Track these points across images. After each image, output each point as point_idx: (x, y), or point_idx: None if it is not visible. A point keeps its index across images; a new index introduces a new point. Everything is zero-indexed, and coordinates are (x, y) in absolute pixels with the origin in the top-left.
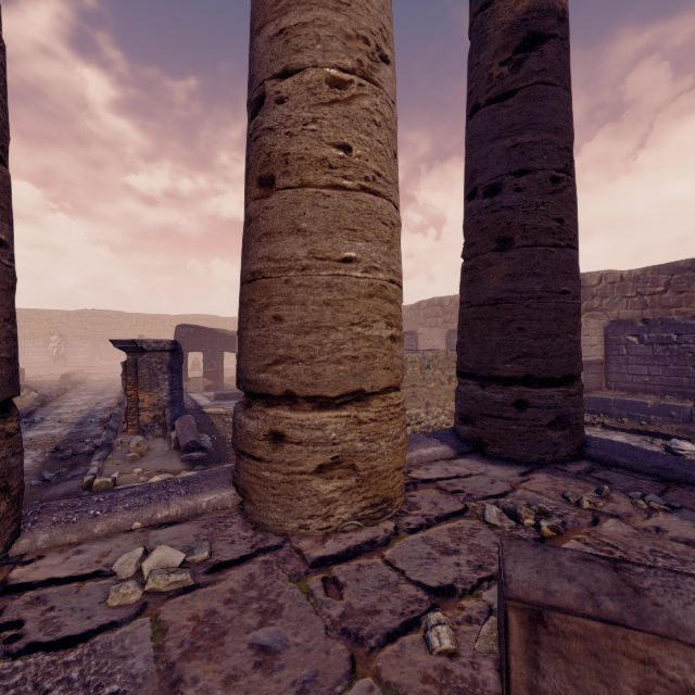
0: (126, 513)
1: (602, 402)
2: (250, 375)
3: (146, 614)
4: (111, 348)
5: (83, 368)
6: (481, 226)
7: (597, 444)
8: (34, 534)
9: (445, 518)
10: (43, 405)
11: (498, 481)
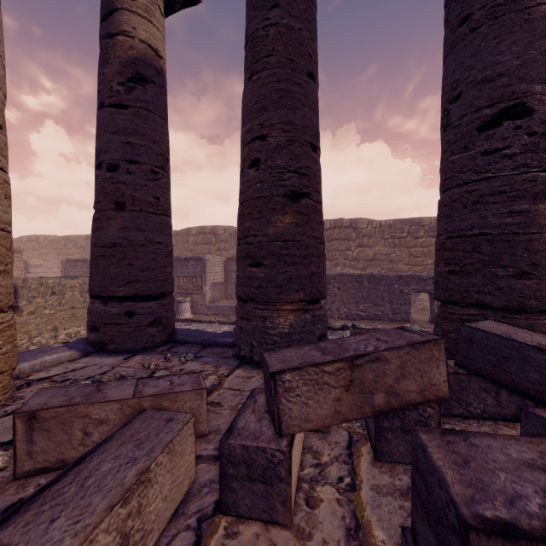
0: None
1: (221, 308)
2: None
3: None
4: None
5: None
6: (105, 190)
7: (181, 332)
8: None
9: None
10: None
11: (105, 366)
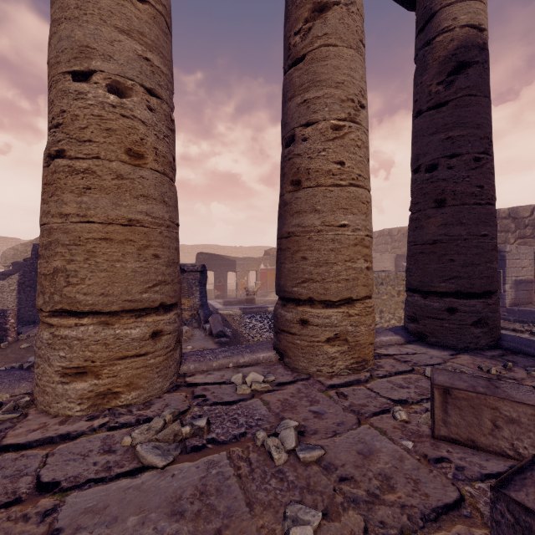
0: (224, 359)
1: (531, 314)
2: (287, 288)
3: (256, 397)
4: None
5: None
6: (423, 191)
7: (510, 339)
8: (187, 365)
9: (400, 373)
10: None
11: (435, 357)
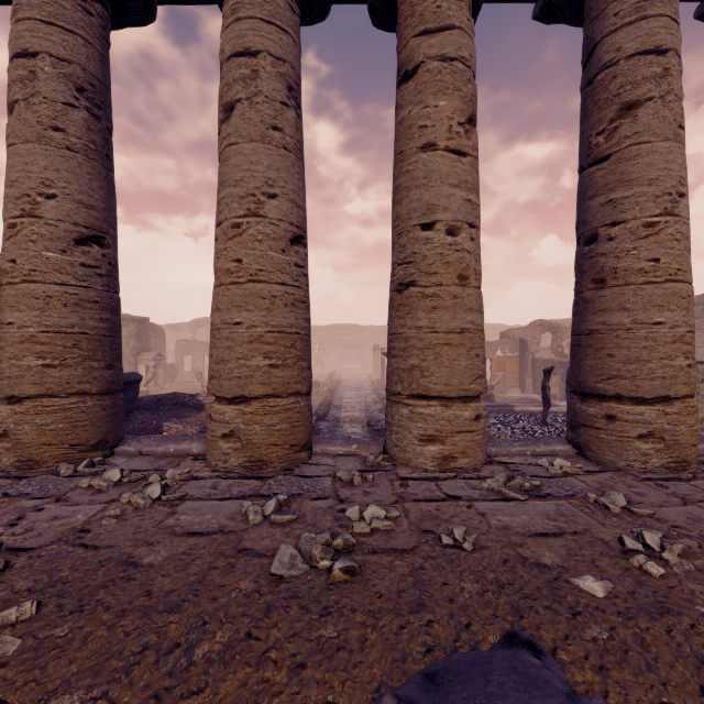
0: (519, 447)
1: None
2: (589, 384)
3: (569, 477)
4: (352, 354)
5: (334, 370)
6: None
7: None
8: (487, 448)
9: None
10: (333, 396)
11: None
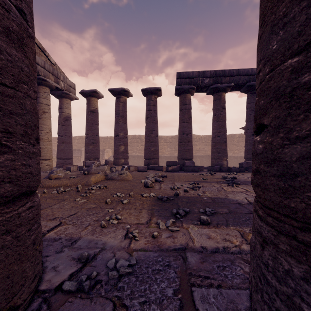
0: None
1: None
2: None
3: None
4: None
5: None
6: (60, 140)
7: None
8: None
9: None
10: None
11: None
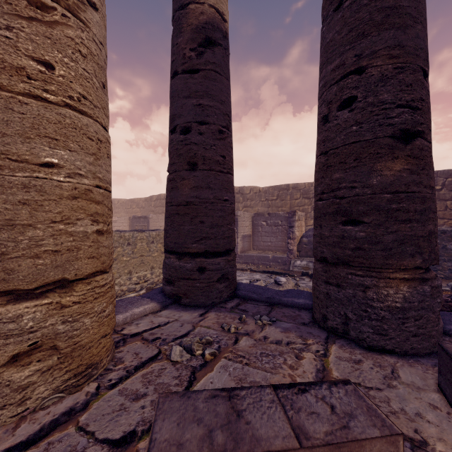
0: None
1: (250, 257)
2: None
3: None
4: None
5: None
6: (179, 152)
7: (243, 288)
8: None
9: (142, 365)
10: None
11: (186, 324)
